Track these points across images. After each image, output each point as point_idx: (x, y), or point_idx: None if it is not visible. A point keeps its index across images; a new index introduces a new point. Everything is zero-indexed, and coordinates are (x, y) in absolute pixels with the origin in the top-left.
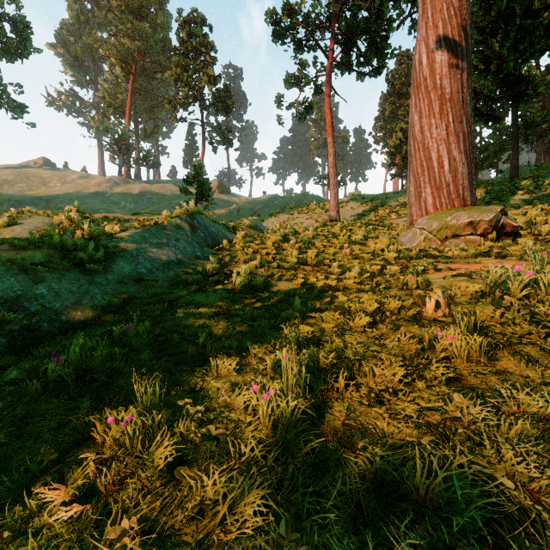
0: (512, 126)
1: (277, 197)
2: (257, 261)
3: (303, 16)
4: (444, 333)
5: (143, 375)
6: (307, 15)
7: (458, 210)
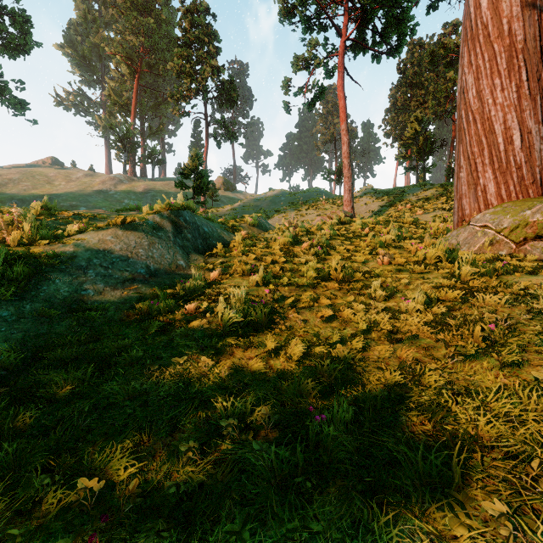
0: None
1: (283, 193)
2: (259, 275)
3: None
4: None
5: None
6: None
7: (539, 200)
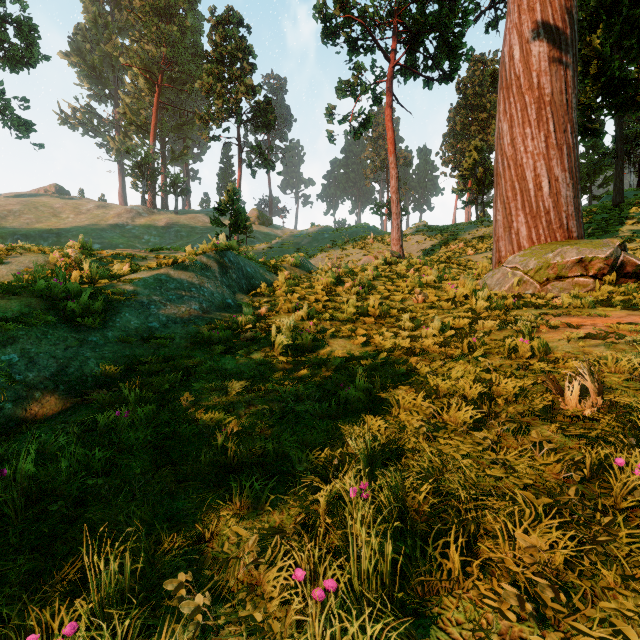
0: (616, 141)
1: (327, 229)
2: (303, 311)
3: (360, 10)
4: (624, 457)
5: (128, 500)
6: (364, 9)
7: (562, 244)
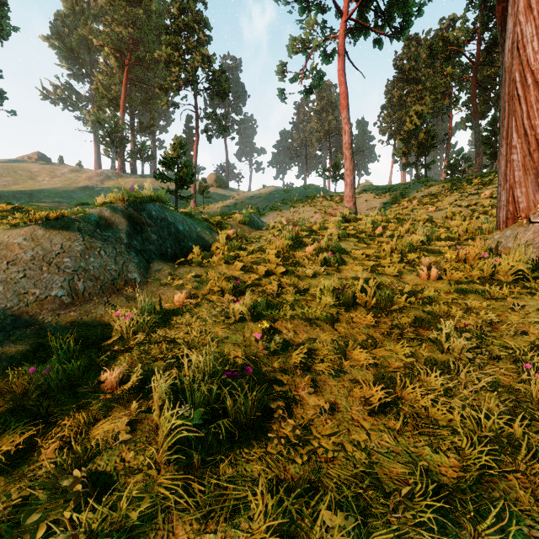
0: None
1: (277, 189)
2: (245, 302)
3: None
4: None
5: None
6: None
7: None
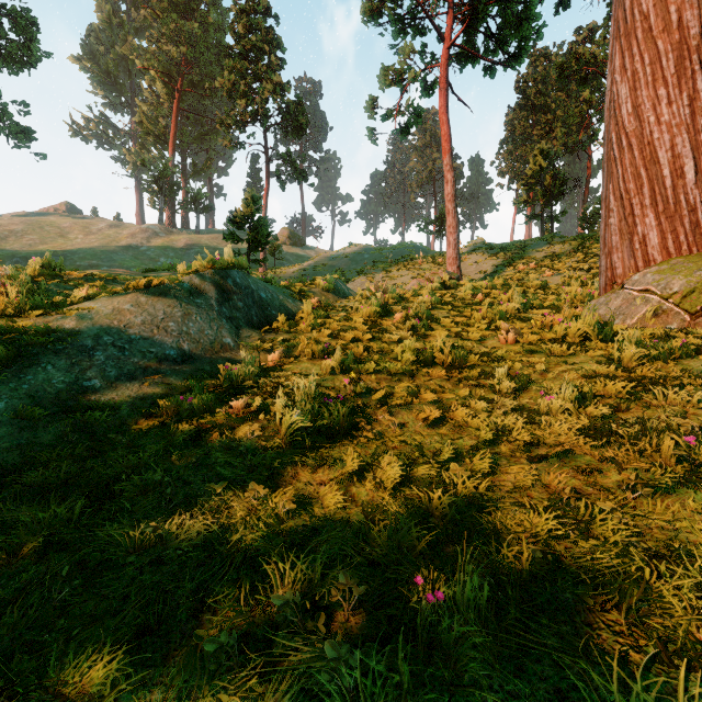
0: None
1: (367, 248)
2: (335, 359)
3: None
4: None
5: None
6: None
7: None
